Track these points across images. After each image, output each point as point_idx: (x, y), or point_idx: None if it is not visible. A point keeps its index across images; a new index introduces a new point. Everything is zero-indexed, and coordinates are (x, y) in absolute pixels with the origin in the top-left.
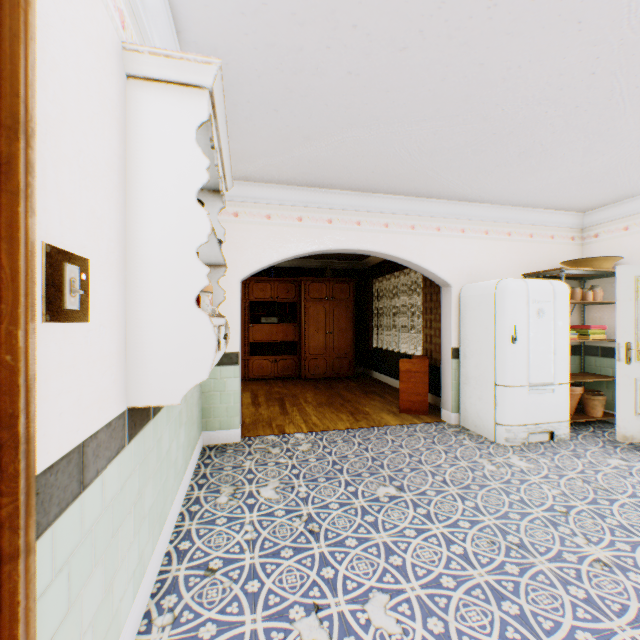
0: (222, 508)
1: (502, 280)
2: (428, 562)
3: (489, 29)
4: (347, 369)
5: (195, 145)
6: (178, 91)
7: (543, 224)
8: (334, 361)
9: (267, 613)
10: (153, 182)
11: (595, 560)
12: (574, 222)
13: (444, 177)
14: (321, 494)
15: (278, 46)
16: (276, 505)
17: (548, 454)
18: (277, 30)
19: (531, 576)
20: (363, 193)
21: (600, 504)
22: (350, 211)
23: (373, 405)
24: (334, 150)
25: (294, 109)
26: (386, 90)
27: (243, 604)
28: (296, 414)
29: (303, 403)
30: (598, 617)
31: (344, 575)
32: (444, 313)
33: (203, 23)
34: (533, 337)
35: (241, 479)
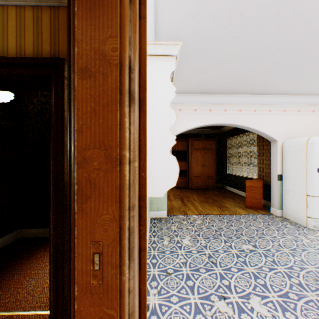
0: (166, 246)
1: (311, 137)
2: (279, 285)
3: (318, 4)
4: (212, 184)
5: (169, 82)
6: (162, 59)
7: None
8: (205, 180)
9: (199, 296)
10: (152, 100)
11: None
12: None
13: (275, 83)
14: (213, 245)
15: (199, 30)
16: (191, 248)
17: None
18: (201, 23)
19: None
20: (228, 95)
21: None
22: (220, 104)
23: (230, 203)
24: (217, 75)
25: (201, 58)
26: (251, 43)
27: (187, 290)
28: (190, 206)
29: (192, 200)
30: None
31: (234, 284)
32: (272, 156)
33: (167, 25)
34: None
35: (171, 234)
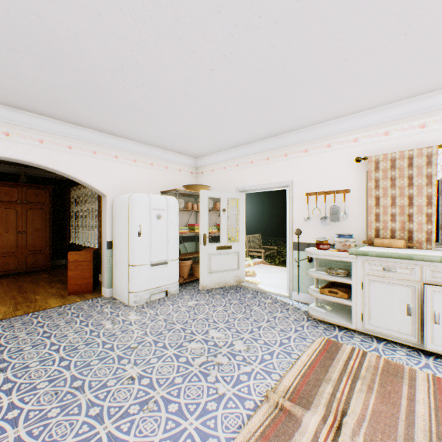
0: None
1: (134, 194)
2: None
3: None
4: (44, 263)
5: None
6: None
7: (174, 161)
8: (28, 257)
9: None
10: None
11: (128, 378)
12: (192, 163)
13: (83, 112)
14: None
15: None
16: None
17: (158, 306)
18: None
19: (67, 412)
20: (10, 107)
21: (163, 334)
22: None
23: (48, 292)
24: None
25: None
26: None
27: None
28: None
29: None
30: (95, 426)
31: None
32: (104, 216)
33: None
34: (154, 232)
35: None
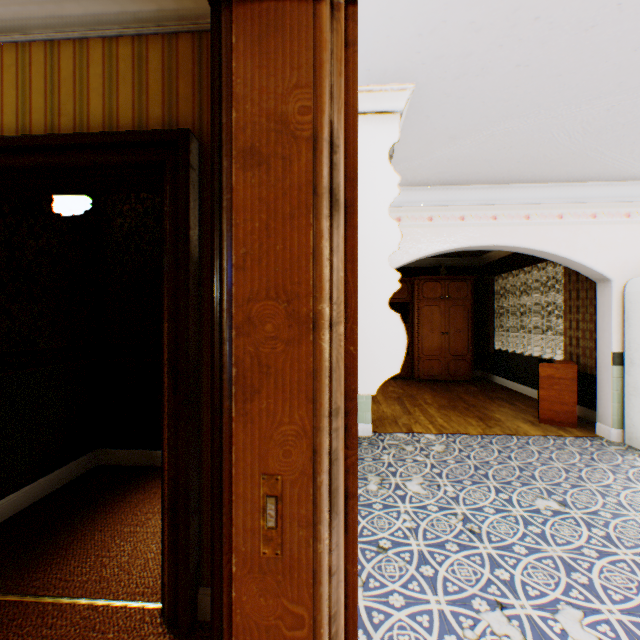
0: (374, 495)
1: None
2: (622, 588)
3: None
4: (464, 372)
5: (387, 165)
6: (373, 119)
7: None
8: (449, 363)
9: (449, 598)
10: None
11: None
12: None
13: (609, 156)
14: (470, 496)
15: (446, 56)
16: (426, 500)
17: None
18: (450, 42)
19: None
20: (500, 185)
21: None
22: (484, 206)
23: (503, 412)
24: (478, 145)
25: (446, 112)
26: (557, 74)
27: (422, 584)
28: (419, 414)
29: (423, 404)
30: None
31: (521, 580)
32: (600, 312)
33: (380, 52)
34: None
35: (383, 471)
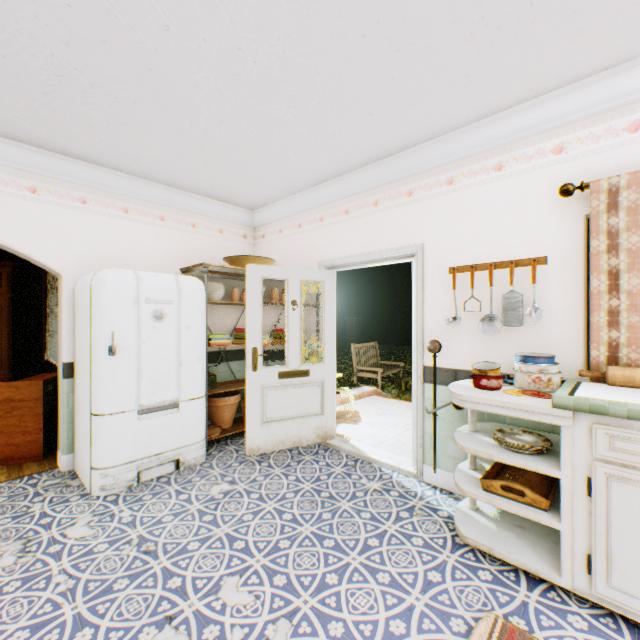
0: None
1: (102, 270)
2: None
3: None
4: None
5: None
6: None
7: (209, 215)
8: None
9: None
10: None
11: None
12: (246, 219)
13: None
14: None
15: None
16: None
17: (146, 498)
18: None
19: None
20: None
21: (111, 593)
22: None
23: None
24: None
25: None
26: None
27: None
28: None
29: None
30: None
31: None
32: (60, 314)
33: None
34: (148, 346)
35: None
